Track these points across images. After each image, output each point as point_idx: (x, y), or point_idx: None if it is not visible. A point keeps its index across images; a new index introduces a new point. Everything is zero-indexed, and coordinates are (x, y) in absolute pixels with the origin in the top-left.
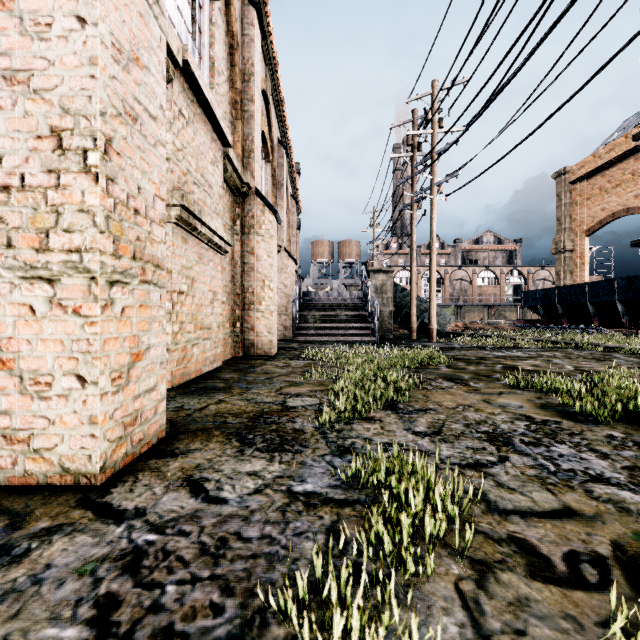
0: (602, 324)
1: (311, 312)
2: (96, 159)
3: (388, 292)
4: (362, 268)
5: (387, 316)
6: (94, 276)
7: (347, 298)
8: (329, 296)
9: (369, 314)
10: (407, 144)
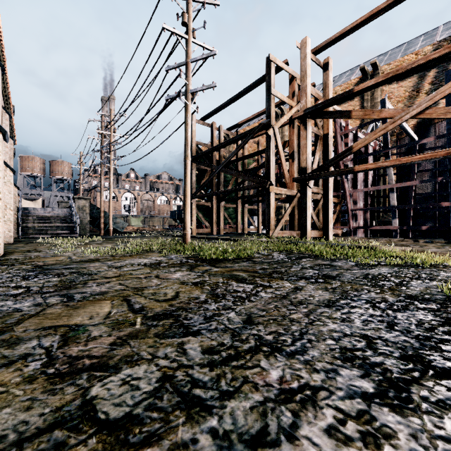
0: (198, 227)
1: (32, 220)
2: (1, 196)
3: (87, 210)
4: (70, 195)
5: (86, 223)
6: (0, 217)
7: (59, 212)
8: (45, 211)
9: (74, 222)
10: (98, 133)
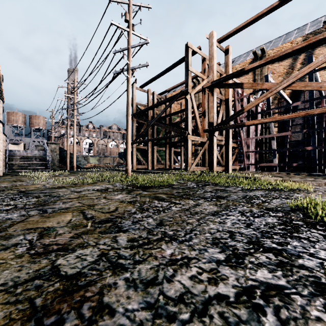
0: (138, 164)
1: (16, 159)
2: None
3: (57, 152)
4: (44, 141)
5: (56, 161)
6: None
7: (36, 153)
8: (26, 152)
9: (47, 160)
10: (65, 96)
